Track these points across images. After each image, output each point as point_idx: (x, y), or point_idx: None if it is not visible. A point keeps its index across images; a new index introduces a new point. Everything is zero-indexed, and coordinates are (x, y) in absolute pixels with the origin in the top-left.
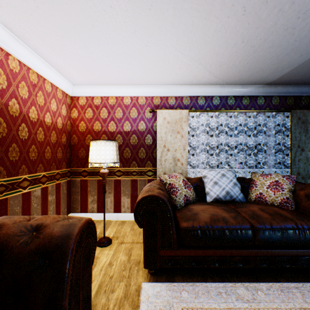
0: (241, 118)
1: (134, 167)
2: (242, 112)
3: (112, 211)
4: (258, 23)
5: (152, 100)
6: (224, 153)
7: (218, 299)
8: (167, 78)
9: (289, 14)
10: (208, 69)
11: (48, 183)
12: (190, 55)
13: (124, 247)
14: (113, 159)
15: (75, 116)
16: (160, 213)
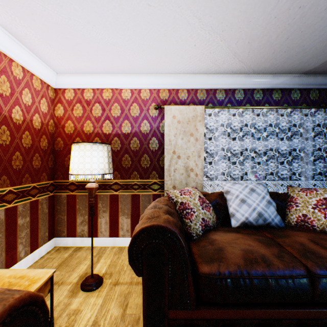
0: (271, 117)
1: (136, 179)
2: (273, 108)
3: (107, 235)
4: None
5: (158, 94)
6: (248, 161)
7: None
8: (178, 63)
9: None
10: (233, 48)
11: (18, 202)
12: (210, 23)
13: (118, 291)
14: (102, 169)
15: (60, 113)
16: (168, 253)
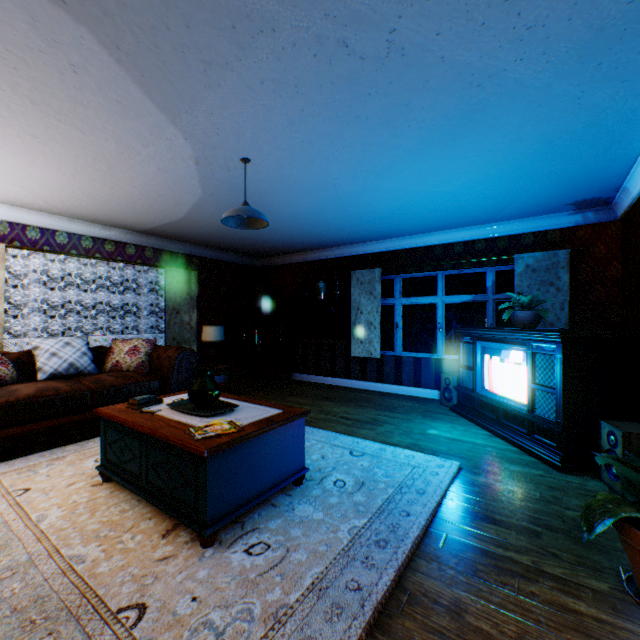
0: (106, 268)
1: None
2: (105, 261)
3: None
4: (96, 188)
5: None
6: (80, 315)
7: (41, 459)
8: None
9: (124, 193)
10: (43, 199)
11: None
12: (7, 180)
13: None
14: None
15: None
16: None
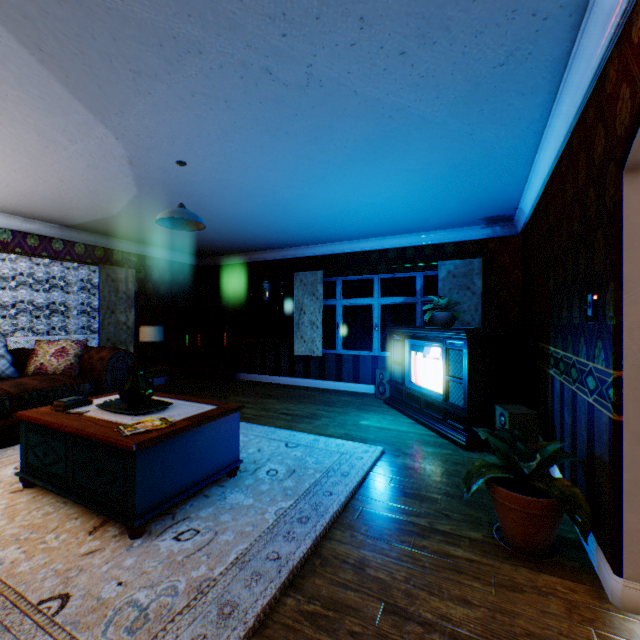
0: (28, 264)
1: None
2: (28, 256)
3: None
4: (16, 179)
5: None
6: None
7: None
8: None
9: (50, 186)
10: None
11: None
12: None
13: None
14: None
15: None
16: None
